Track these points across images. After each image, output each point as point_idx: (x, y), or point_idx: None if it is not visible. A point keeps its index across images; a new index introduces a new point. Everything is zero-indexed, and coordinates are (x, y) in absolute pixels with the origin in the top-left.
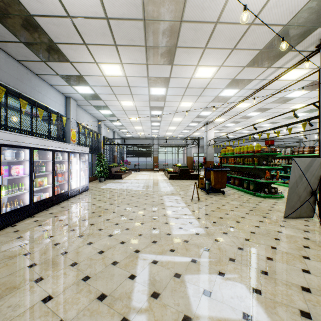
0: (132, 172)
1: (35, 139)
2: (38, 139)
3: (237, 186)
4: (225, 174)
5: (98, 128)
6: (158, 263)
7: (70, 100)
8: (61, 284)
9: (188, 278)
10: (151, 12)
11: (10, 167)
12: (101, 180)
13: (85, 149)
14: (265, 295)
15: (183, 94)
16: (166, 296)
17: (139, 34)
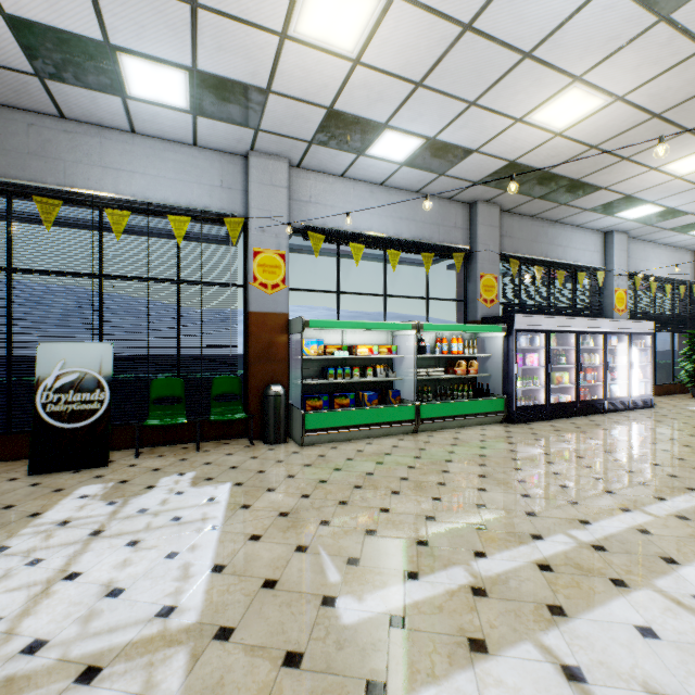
0: None
1: (551, 319)
2: (555, 319)
3: None
4: None
5: (693, 269)
6: None
7: (612, 236)
8: (570, 472)
9: None
10: None
11: (524, 355)
12: None
13: (641, 326)
14: None
15: None
16: None
17: None
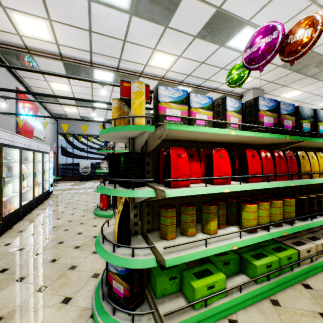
0: None
1: None
2: None
3: None
4: None
5: None
6: None
7: None
8: None
9: None
10: None
11: None
12: None
13: None
14: None
15: None
16: None
17: None
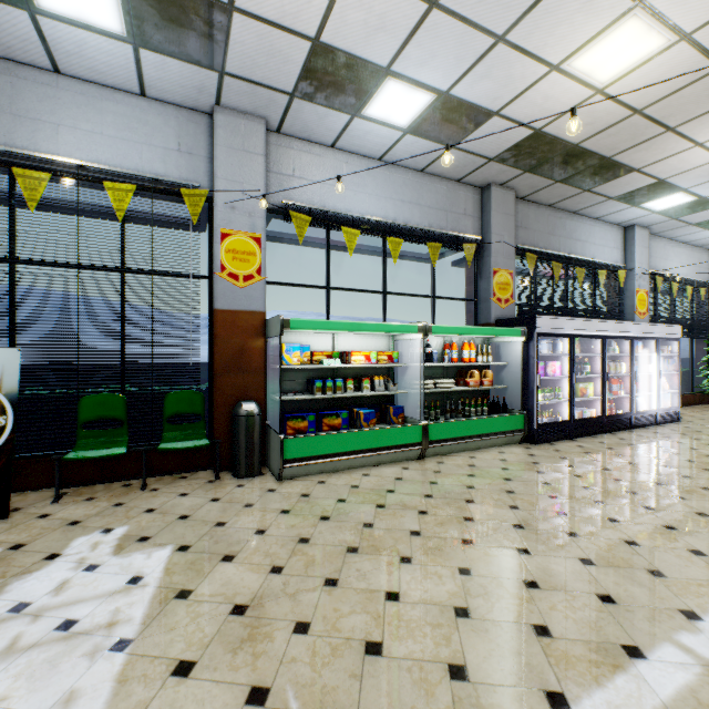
0: None
1: (576, 322)
2: (579, 321)
3: None
4: None
5: None
6: None
7: (633, 231)
8: (630, 517)
9: None
10: None
11: (545, 363)
12: None
13: (669, 330)
14: None
15: None
16: None
17: None
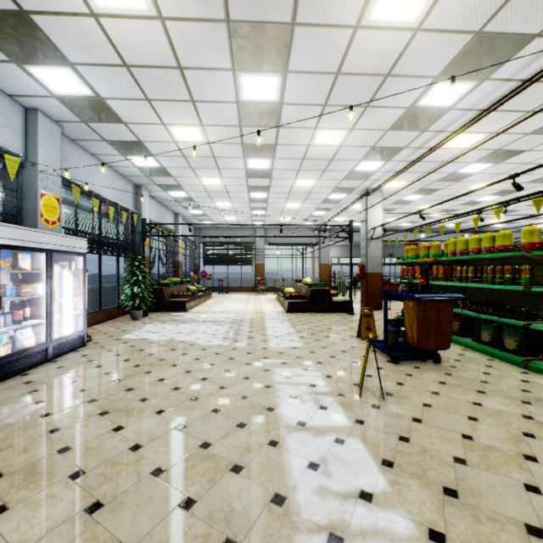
0: (214, 295)
1: None
2: None
3: (457, 336)
4: (449, 311)
5: (135, 201)
6: None
7: (37, 116)
8: None
9: None
10: None
11: None
12: (135, 316)
13: (69, 242)
14: None
15: (325, 101)
16: None
17: None
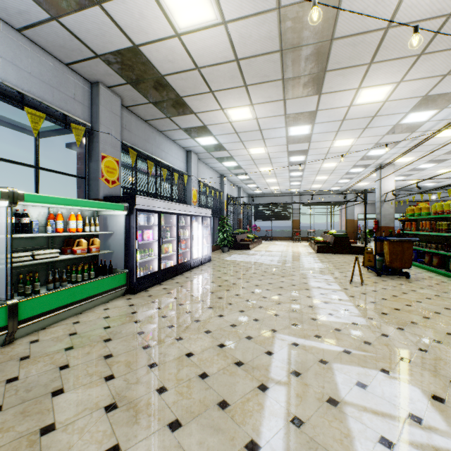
0: (263, 242)
1: (163, 203)
2: (165, 202)
3: (436, 268)
4: (410, 247)
5: (220, 184)
6: (299, 346)
7: (191, 154)
8: (199, 346)
9: (337, 367)
10: (290, 40)
11: (143, 231)
12: (224, 250)
13: (207, 212)
14: (450, 405)
15: (337, 129)
16: (308, 377)
17: (274, 68)
